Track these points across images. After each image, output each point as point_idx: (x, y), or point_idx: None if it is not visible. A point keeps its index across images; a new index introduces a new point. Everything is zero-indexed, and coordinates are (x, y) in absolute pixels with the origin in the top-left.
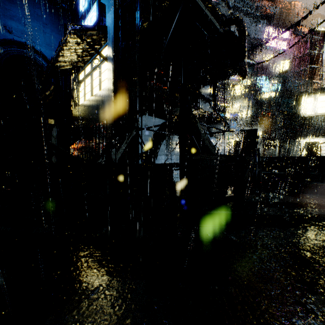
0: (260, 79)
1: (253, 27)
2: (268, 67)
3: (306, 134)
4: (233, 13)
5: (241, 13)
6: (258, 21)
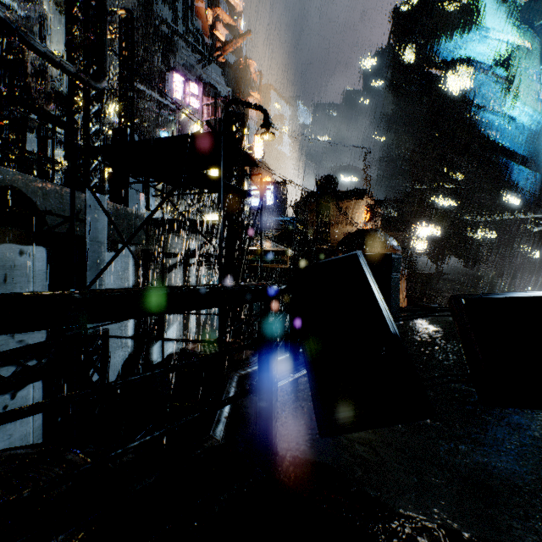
0: (158, 134)
1: (198, 68)
2: (184, 124)
3: (210, 210)
4: (169, 36)
5: (181, 41)
6: (205, 63)
